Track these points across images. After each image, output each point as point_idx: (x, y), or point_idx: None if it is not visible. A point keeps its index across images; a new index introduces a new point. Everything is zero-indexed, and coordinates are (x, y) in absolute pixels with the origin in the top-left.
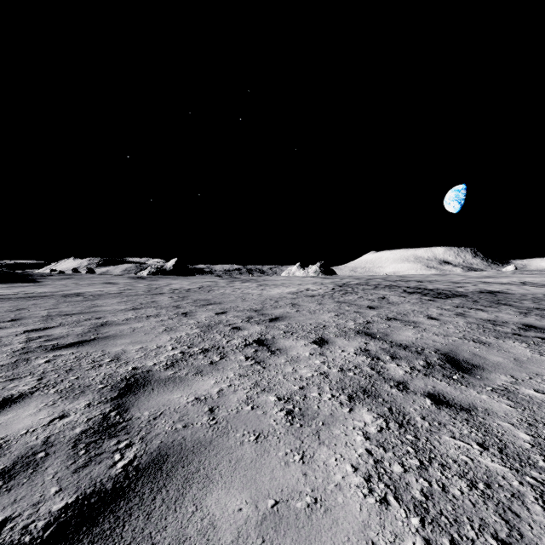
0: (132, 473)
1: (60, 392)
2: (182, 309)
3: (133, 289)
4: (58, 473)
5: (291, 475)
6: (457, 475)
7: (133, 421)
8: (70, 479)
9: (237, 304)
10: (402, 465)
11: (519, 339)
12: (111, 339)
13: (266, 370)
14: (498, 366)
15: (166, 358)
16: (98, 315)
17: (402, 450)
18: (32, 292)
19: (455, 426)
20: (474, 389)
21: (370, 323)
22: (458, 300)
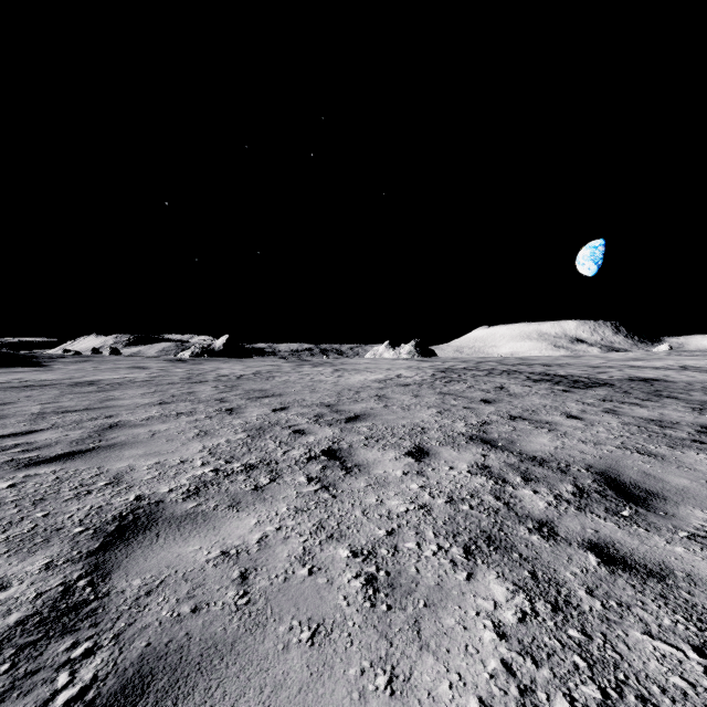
0: None
1: (11, 542)
2: (227, 404)
3: (167, 375)
4: None
5: None
6: None
7: (111, 598)
8: None
9: (303, 396)
10: (570, 699)
11: (704, 449)
12: (117, 449)
13: (336, 500)
14: (686, 494)
15: (190, 479)
16: (109, 412)
17: (565, 662)
18: (32, 380)
19: (646, 609)
20: (660, 535)
21: (487, 424)
22: (603, 390)
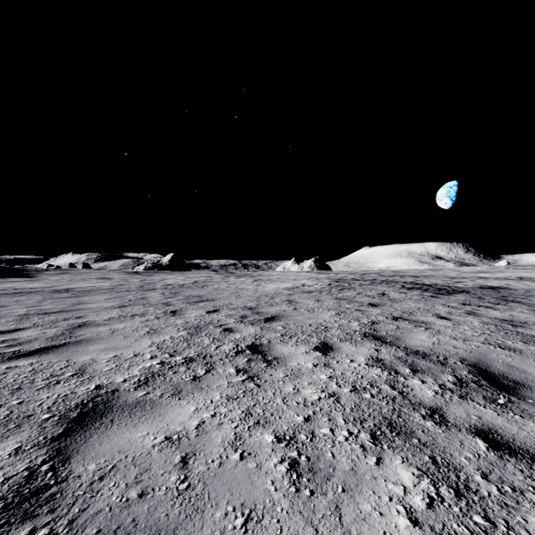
0: None
1: None
2: (172, 307)
3: (126, 284)
4: None
5: None
6: None
7: (68, 482)
8: None
9: (230, 301)
10: None
11: None
12: (83, 344)
13: (260, 389)
14: None
15: (141, 370)
16: (79, 314)
17: None
18: (22, 288)
19: None
20: (534, 421)
21: (376, 323)
22: (462, 296)
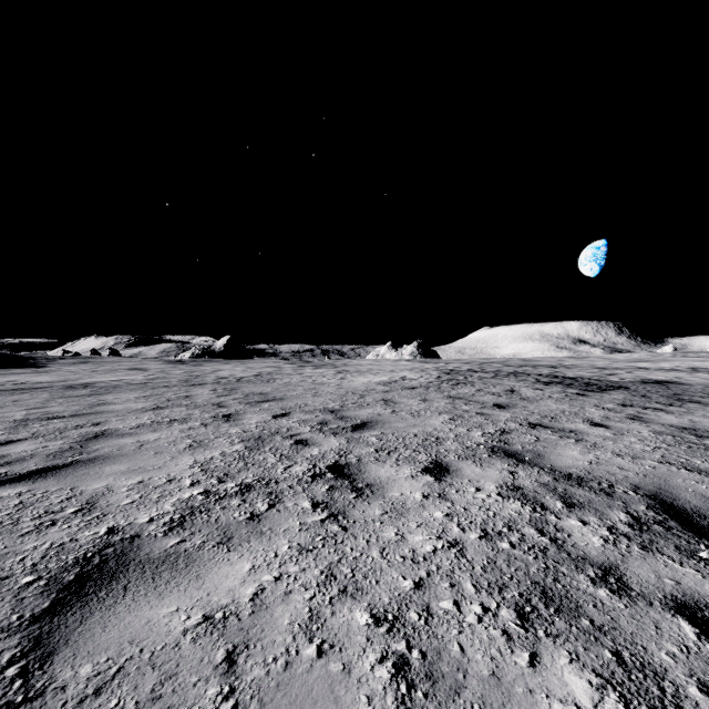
0: None
1: None
2: (225, 409)
3: (165, 377)
4: None
5: None
6: None
7: (45, 700)
8: None
9: (305, 401)
10: None
11: None
12: (97, 464)
13: (348, 534)
14: None
15: (175, 504)
16: (98, 419)
17: None
18: (25, 382)
19: None
20: None
21: (507, 433)
22: (619, 394)
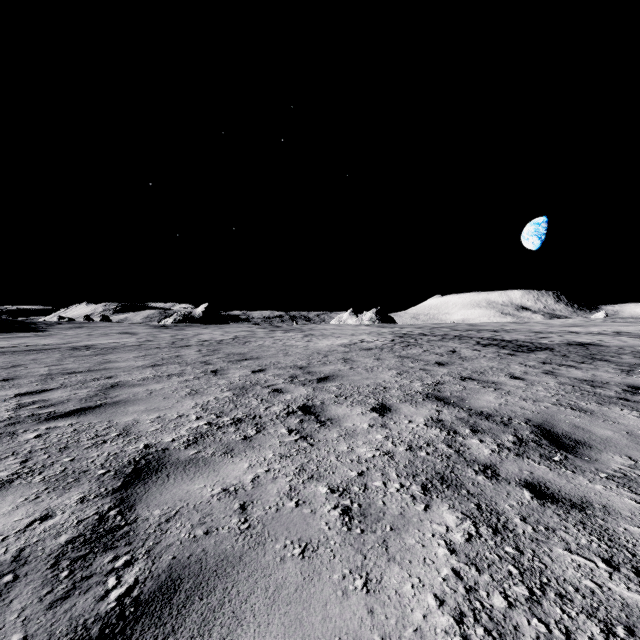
0: (129, 608)
1: (48, 481)
2: (212, 366)
3: (154, 340)
4: (26, 608)
5: (352, 613)
6: (584, 613)
7: (138, 524)
8: (41, 620)
9: (278, 359)
10: (504, 595)
11: (628, 405)
12: (121, 405)
13: (314, 448)
14: (609, 443)
15: (188, 431)
16: (109, 373)
17: (501, 570)
18: (34, 344)
19: (568, 532)
20: (584, 476)
21: (441, 383)
22: (544, 354)
